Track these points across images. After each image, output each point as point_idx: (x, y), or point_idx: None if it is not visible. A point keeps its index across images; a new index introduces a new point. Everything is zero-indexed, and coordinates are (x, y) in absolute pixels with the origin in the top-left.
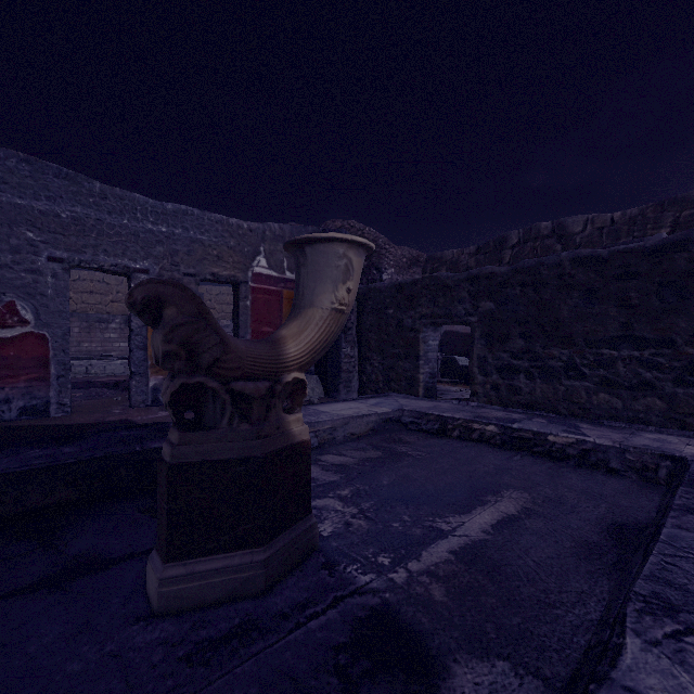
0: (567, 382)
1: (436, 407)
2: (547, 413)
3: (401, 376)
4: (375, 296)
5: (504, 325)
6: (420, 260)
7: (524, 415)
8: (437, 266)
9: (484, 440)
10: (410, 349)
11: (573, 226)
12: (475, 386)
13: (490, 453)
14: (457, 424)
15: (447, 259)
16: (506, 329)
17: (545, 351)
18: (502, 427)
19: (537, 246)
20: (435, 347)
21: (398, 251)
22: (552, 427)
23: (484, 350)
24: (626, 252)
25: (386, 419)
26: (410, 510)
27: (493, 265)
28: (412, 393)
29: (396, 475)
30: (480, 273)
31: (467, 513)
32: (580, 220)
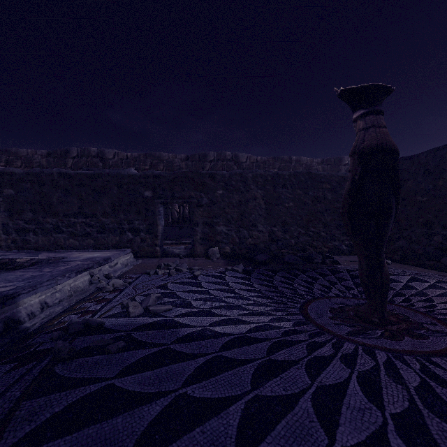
0: (55, 235)
1: None
2: (31, 250)
3: None
4: None
5: (21, 204)
6: None
7: (15, 253)
8: (13, 158)
9: None
10: None
11: (108, 154)
12: (0, 242)
13: None
14: None
15: (22, 155)
16: (22, 206)
17: (45, 219)
18: None
19: (89, 161)
20: None
21: None
22: (23, 255)
23: (7, 219)
24: (81, 174)
25: None
26: None
27: (60, 166)
28: None
29: None
30: (5, 171)
31: None
32: (112, 152)
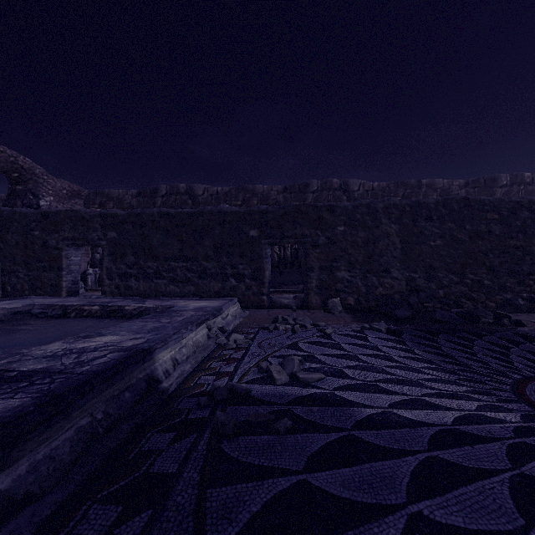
0: (156, 281)
1: (64, 300)
2: (136, 297)
3: (47, 284)
4: (21, 219)
5: (123, 248)
6: (81, 194)
7: (122, 299)
8: (106, 200)
9: (91, 315)
10: (54, 263)
11: (198, 190)
12: (105, 287)
13: (91, 321)
14: (74, 308)
15: (114, 196)
16: (124, 250)
17: (146, 264)
18: (103, 306)
19: (178, 199)
20: (77, 262)
21: (58, 183)
22: (131, 303)
23: (110, 263)
24: (181, 213)
25: (15, 312)
26: (5, 350)
27: (150, 206)
28: (56, 296)
29: (6, 339)
30: (108, 213)
31: (48, 344)
32: (202, 188)
